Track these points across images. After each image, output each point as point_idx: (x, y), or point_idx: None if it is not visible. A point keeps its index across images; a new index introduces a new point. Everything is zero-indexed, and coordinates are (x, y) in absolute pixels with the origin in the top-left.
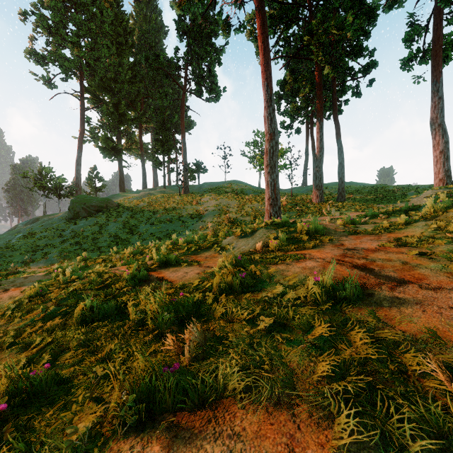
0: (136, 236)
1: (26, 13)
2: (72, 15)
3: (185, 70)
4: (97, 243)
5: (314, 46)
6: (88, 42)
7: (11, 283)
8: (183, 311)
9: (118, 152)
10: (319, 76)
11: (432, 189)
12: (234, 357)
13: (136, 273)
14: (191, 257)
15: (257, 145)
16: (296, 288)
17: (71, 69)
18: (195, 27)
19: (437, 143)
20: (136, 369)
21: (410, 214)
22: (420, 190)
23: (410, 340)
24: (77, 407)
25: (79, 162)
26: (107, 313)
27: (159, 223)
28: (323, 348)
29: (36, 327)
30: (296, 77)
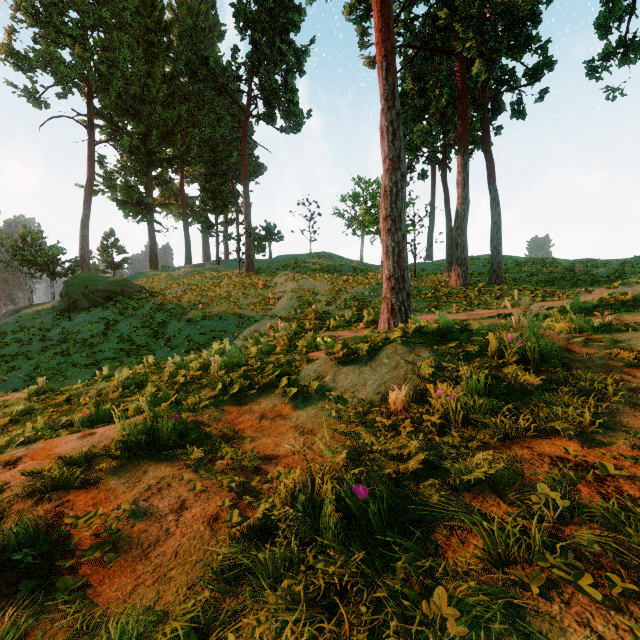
0: (163, 341)
1: None
2: None
3: (249, 82)
4: (97, 352)
5: (459, 22)
6: (99, 37)
7: None
8: None
9: (147, 209)
10: (463, 80)
11: None
12: None
13: None
14: (227, 412)
15: (359, 200)
16: None
17: (70, 78)
18: (264, 13)
19: None
20: None
21: None
22: (611, 266)
23: None
24: None
25: (86, 223)
26: None
27: (201, 319)
28: None
29: None
30: (422, 87)
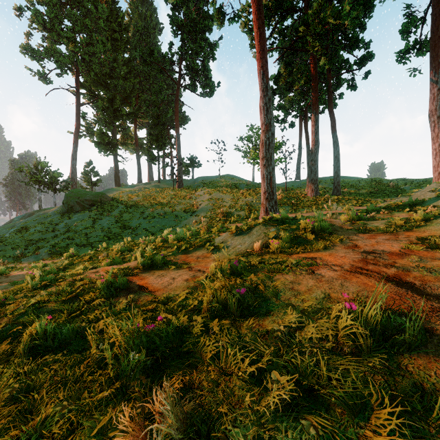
0: (129, 231)
1: (21, 9)
2: (67, 11)
3: (179, 65)
4: (89, 237)
5: (310, 36)
6: (83, 37)
7: None
8: (161, 345)
9: (113, 147)
10: (314, 68)
11: (437, 182)
12: None
13: (112, 280)
14: (181, 256)
15: (251, 140)
16: (318, 315)
17: (66, 64)
18: (189, 21)
19: (436, 135)
20: None
21: (415, 209)
22: (415, 184)
23: None
24: None
25: (75, 157)
26: (66, 340)
27: (152, 217)
28: None
29: None
30: (290, 70)
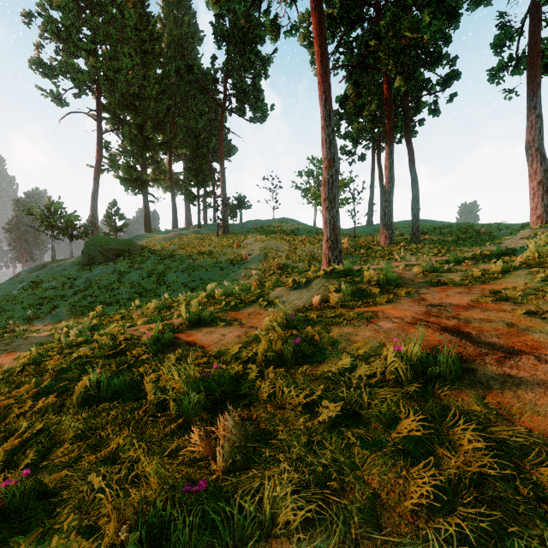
0: (164, 286)
1: (31, 15)
2: (87, 17)
3: (225, 84)
4: (116, 294)
5: (383, 52)
6: (107, 49)
7: (7, 345)
8: (217, 390)
9: (143, 184)
10: (388, 90)
11: (530, 228)
12: (287, 468)
13: (158, 336)
14: (230, 313)
15: (312, 175)
16: (369, 360)
17: (85, 83)
18: (237, 31)
19: (534, 171)
20: (148, 481)
21: (503, 260)
22: (511, 229)
23: (543, 445)
24: (60, 540)
25: (96, 196)
26: (119, 391)
27: (192, 270)
28: (415, 454)
29: (25, 409)
30: (360, 91)
